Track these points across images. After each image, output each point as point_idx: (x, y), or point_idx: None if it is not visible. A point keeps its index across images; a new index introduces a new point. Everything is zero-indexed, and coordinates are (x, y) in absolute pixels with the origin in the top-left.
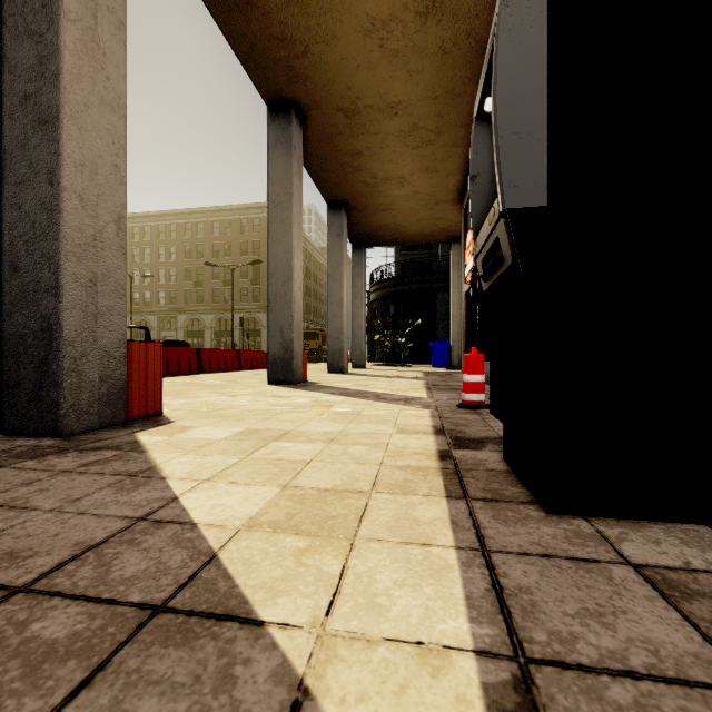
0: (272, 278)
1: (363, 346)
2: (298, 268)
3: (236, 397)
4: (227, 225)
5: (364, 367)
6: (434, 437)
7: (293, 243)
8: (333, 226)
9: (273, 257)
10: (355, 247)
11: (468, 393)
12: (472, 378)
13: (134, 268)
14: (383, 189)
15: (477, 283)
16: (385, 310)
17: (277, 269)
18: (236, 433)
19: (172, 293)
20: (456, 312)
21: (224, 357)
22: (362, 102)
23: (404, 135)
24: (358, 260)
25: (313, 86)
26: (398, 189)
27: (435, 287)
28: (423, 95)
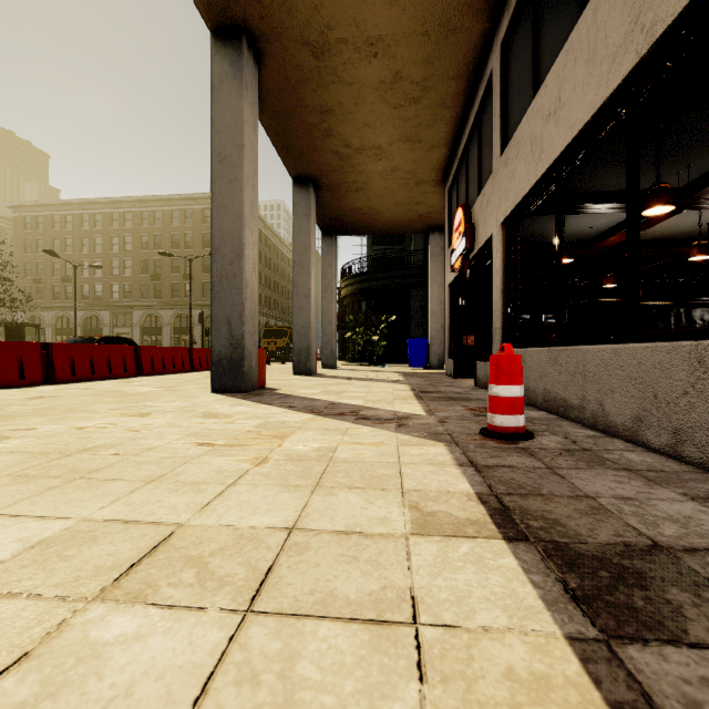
0: (216, 255)
1: (333, 344)
2: (252, 243)
3: (145, 418)
4: (188, 215)
5: (335, 367)
6: (511, 553)
7: (244, 209)
8: (299, 205)
9: (217, 227)
10: (325, 235)
11: (501, 414)
12: (506, 391)
13: (83, 259)
14: (357, 163)
15: (468, 270)
16: (356, 307)
17: (223, 243)
18: (29, 548)
19: (127, 286)
20: (435, 307)
21: (171, 356)
22: (333, 34)
23: (384, 87)
24: (328, 249)
25: (269, 1)
26: (375, 163)
27: (409, 283)
28: (410, 27)
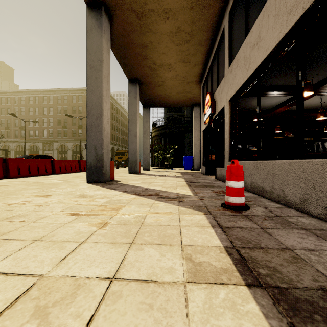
0: (89, 115)
1: (148, 159)
2: (107, 109)
3: (47, 198)
4: (80, 98)
5: (149, 170)
6: (253, 299)
7: (102, 92)
8: (131, 92)
9: (89, 101)
10: (144, 107)
11: (232, 196)
12: (235, 184)
13: (29, 118)
14: (159, 72)
15: (212, 123)
16: (159, 141)
17: (92, 109)
18: None
19: (51, 131)
20: (196, 141)
21: (69, 165)
22: (147, 7)
23: (172, 35)
24: (146, 114)
25: None
26: (168, 73)
27: (184, 130)
28: (185, 4)
